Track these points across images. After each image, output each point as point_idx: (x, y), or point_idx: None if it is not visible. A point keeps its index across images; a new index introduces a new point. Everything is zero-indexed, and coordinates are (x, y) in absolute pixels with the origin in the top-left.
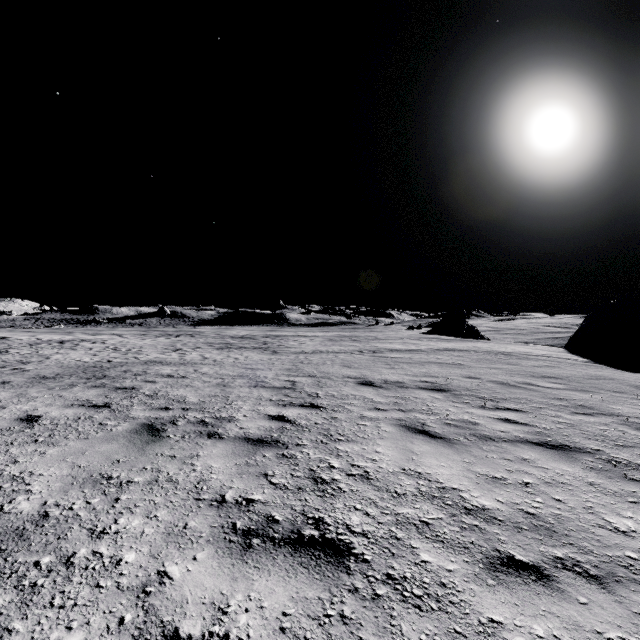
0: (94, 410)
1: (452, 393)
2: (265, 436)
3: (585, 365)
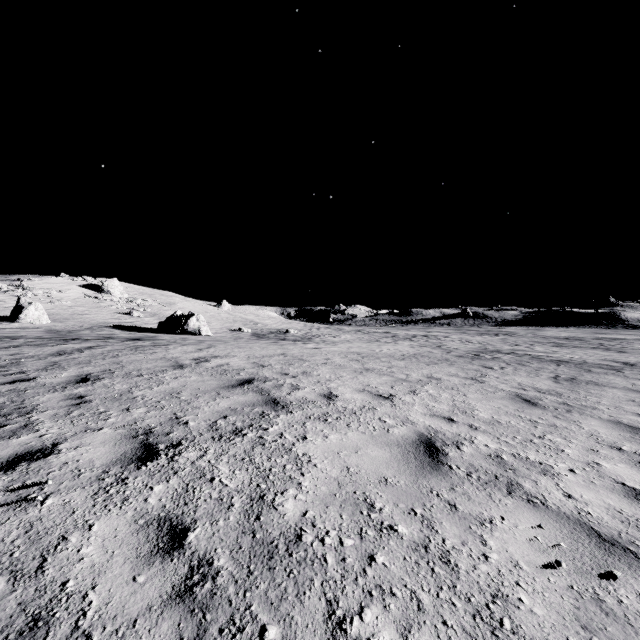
0: (542, 361)
1: None
2: None
3: None
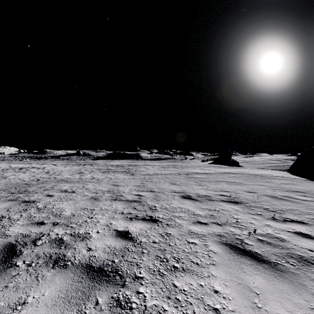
0: None
1: (245, 205)
2: (107, 262)
3: (308, 182)
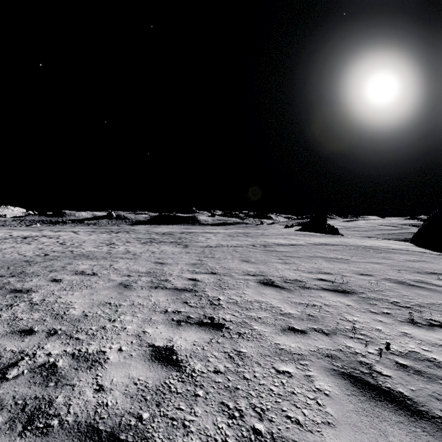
0: None
1: (359, 296)
2: (126, 420)
3: None
